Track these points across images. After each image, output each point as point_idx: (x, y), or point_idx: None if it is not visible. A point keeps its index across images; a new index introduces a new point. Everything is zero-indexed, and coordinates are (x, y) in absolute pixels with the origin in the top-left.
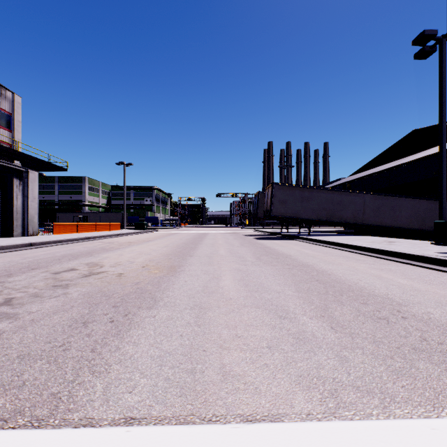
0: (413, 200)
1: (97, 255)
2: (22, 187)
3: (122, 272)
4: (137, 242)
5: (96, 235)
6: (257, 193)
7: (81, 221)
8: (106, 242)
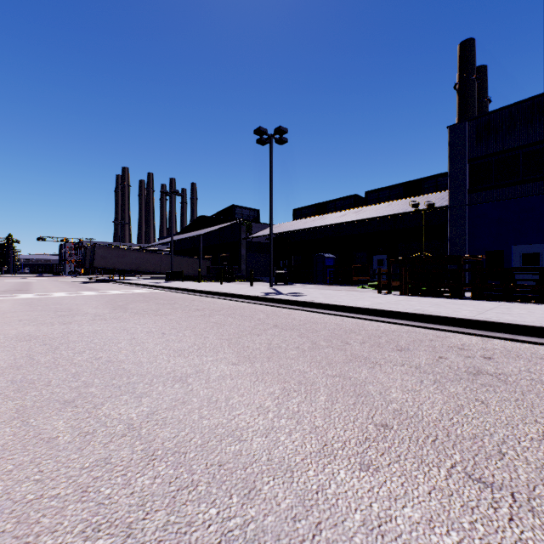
0: (190, 259)
1: None
2: None
3: (3, 291)
4: None
5: None
6: (85, 248)
7: None
8: None
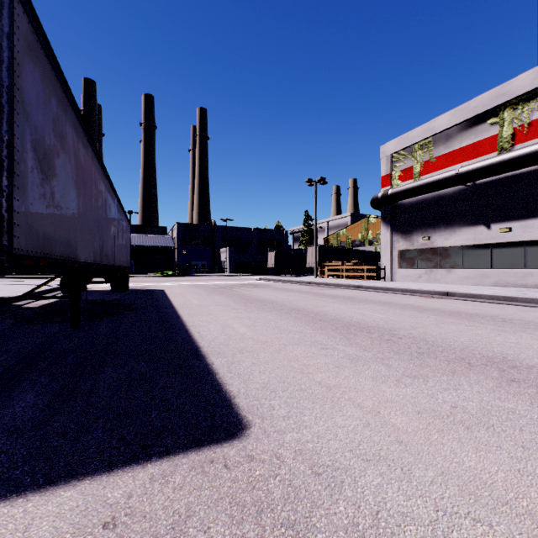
0: None
1: None
2: None
3: None
4: None
5: None
6: None
7: None
8: None
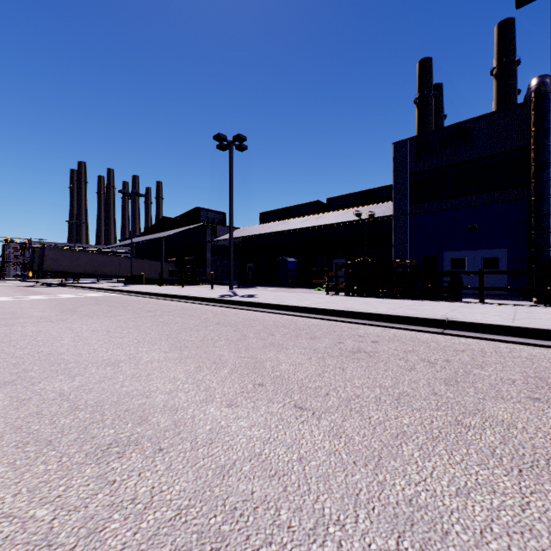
0: (153, 262)
1: None
2: None
3: None
4: None
5: None
6: (33, 249)
7: None
8: None
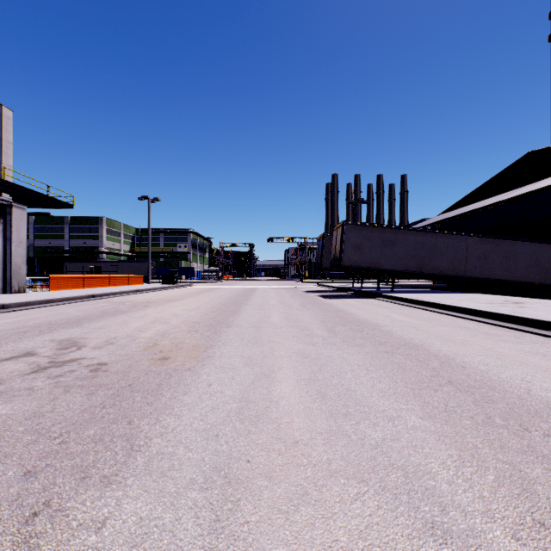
0: (532, 245)
1: (87, 325)
2: (3, 227)
3: (107, 359)
4: (159, 301)
5: (105, 292)
6: (321, 236)
7: (92, 273)
8: (116, 301)
